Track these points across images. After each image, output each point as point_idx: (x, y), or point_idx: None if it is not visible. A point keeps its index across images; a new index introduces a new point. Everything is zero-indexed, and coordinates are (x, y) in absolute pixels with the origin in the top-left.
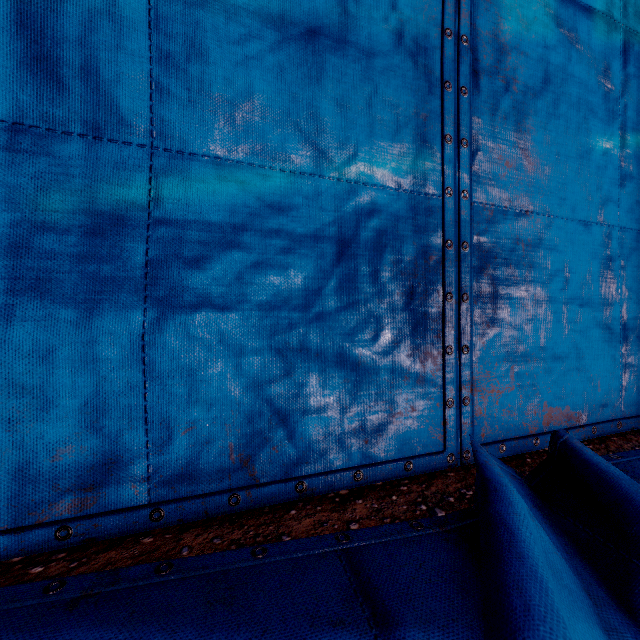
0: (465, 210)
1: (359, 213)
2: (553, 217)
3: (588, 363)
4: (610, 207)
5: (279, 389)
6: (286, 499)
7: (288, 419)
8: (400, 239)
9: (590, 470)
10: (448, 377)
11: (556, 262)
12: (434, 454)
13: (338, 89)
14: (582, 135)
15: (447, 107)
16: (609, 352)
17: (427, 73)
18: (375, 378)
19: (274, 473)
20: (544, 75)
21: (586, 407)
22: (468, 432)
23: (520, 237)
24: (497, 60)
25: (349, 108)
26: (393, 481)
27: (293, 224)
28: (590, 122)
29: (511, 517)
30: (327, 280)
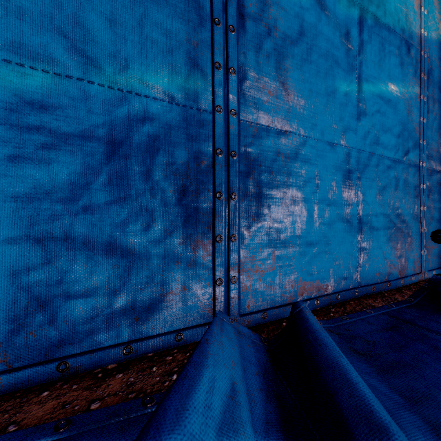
0: (233, 125)
1: (129, 118)
2: (307, 137)
3: (334, 247)
4: (350, 134)
5: (38, 276)
6: (46, 380)
7: (49, 304)
8: (171, 144)
9: (307, 337)
10: (217, 261)
11: (309, 172)
12: (204, 325)
13: (106, 5)
14: (329, 79)
15: (216, 39)
16: (349, 239)
17: (198, 8)
18: (146, 263)
19: (32, 356)
20: (300, 29)
21: (332, 280)
22: (235, 305)
23: (280, 151)
24: (261, 9)
25: (118, 24)
26: (164, 351)
27: (55, 122)
28: (335, 70)
29: (176, 413)
30: (94, 176)
